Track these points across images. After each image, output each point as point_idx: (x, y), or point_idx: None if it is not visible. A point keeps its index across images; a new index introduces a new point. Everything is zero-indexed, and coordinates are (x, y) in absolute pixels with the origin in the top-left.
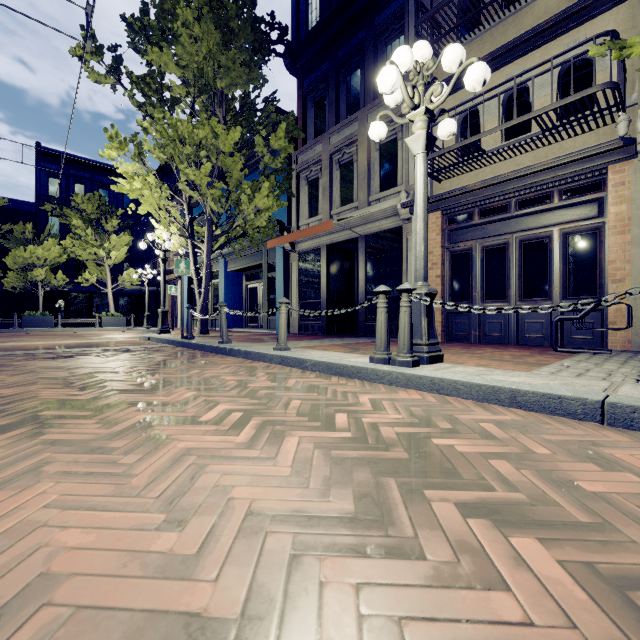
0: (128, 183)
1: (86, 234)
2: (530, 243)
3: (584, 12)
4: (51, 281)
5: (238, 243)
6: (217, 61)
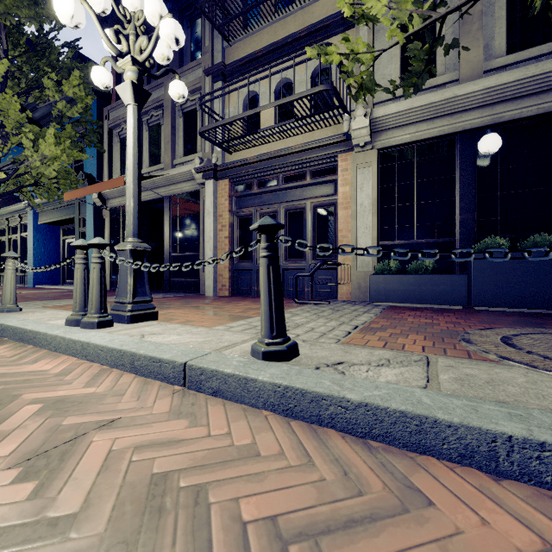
0: None
1: None
2: (293, 212)
3: (327, 30)
4: None
5: (37, 193)
6: None
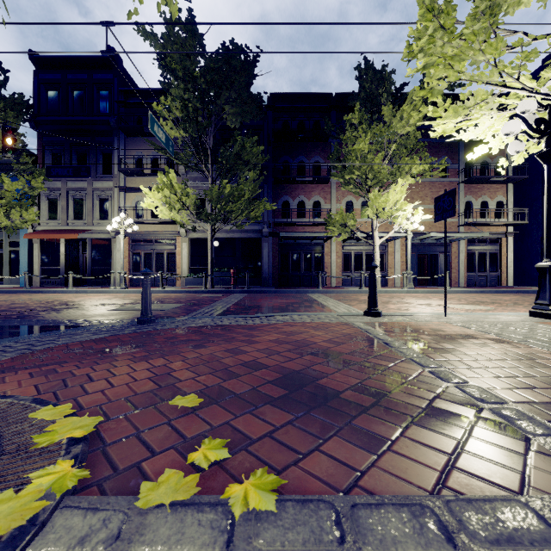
0: None
1: None
2: (159, 254)
3: None
4: None
5: None
6: None
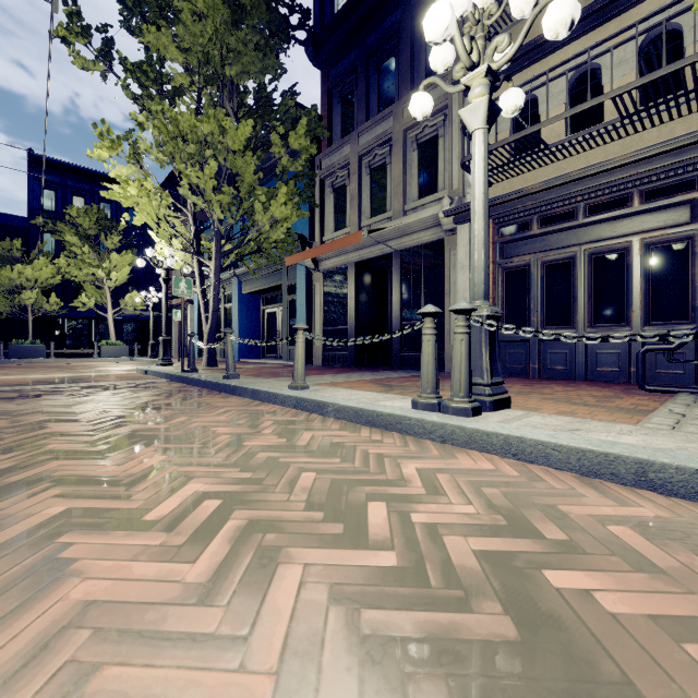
0: (121, 188)
1: (83, 252)
2: (602, 257)
3: None
4: (43, 305)
5: (253, 261)
6: (225, 44)
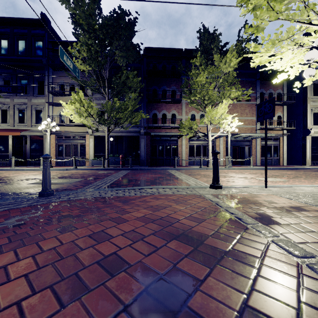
0: None
1: None
2: (75, 145)
3: None
4: None
5: None
6: None
